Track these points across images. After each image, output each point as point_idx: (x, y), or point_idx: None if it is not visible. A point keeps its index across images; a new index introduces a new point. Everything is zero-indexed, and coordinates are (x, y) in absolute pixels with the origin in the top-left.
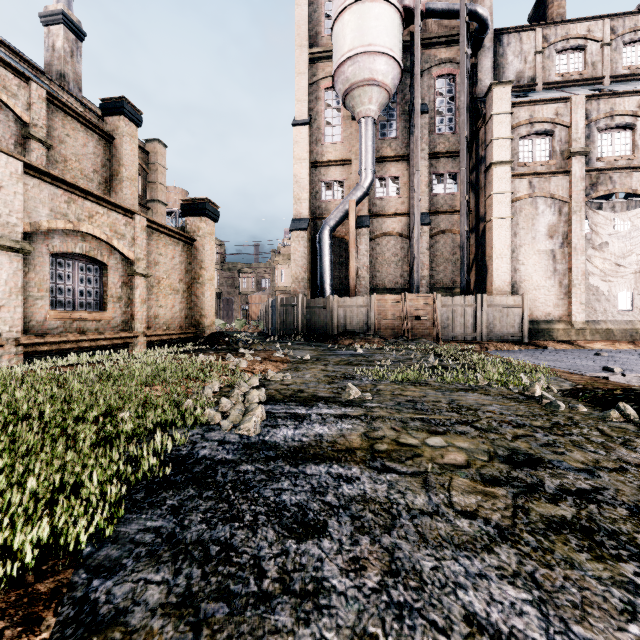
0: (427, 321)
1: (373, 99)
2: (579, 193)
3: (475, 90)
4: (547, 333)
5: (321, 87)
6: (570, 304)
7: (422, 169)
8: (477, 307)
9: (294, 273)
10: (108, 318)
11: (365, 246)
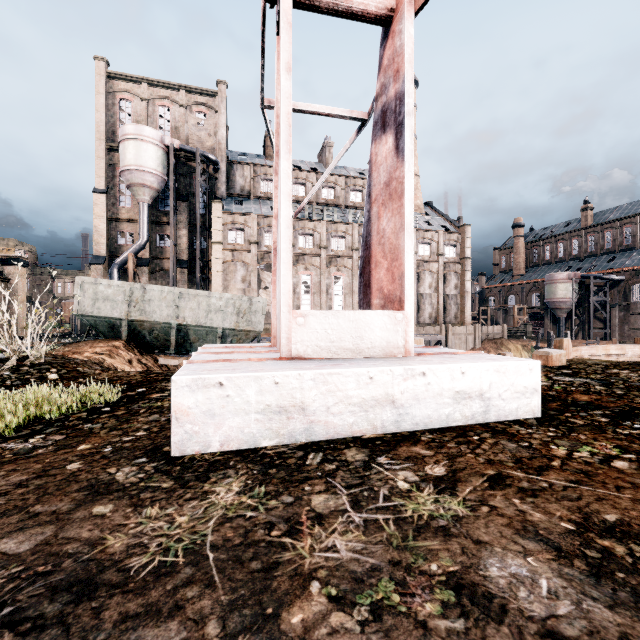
0: None
1: (146, 194)
2: (255, 262)
3: (217, 192)
4: None
5: (117, 169)
6: None
7: (184, 234)
8: None
9: None
10: None
11: (146, 278)
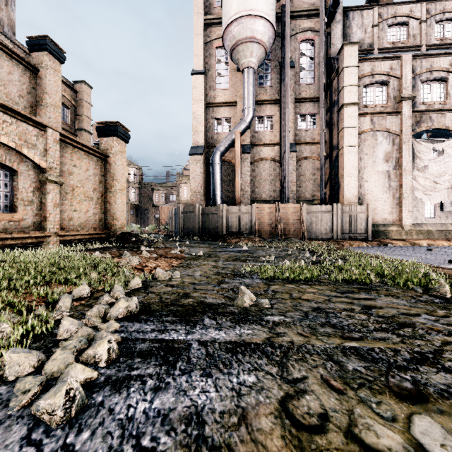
0: (295, 224)
1: (253, 53)
2: (408, 128)
3: (329, 52)
4: (384, 233)
5: (213, 46)
6: (401, 212)
7: (290, 110)
8: (333, 213)
9: (192, 188)
10: (18, 219)
11: (247, 167)
